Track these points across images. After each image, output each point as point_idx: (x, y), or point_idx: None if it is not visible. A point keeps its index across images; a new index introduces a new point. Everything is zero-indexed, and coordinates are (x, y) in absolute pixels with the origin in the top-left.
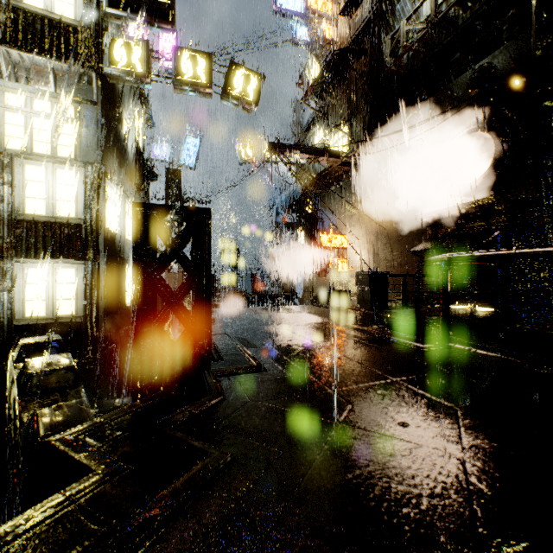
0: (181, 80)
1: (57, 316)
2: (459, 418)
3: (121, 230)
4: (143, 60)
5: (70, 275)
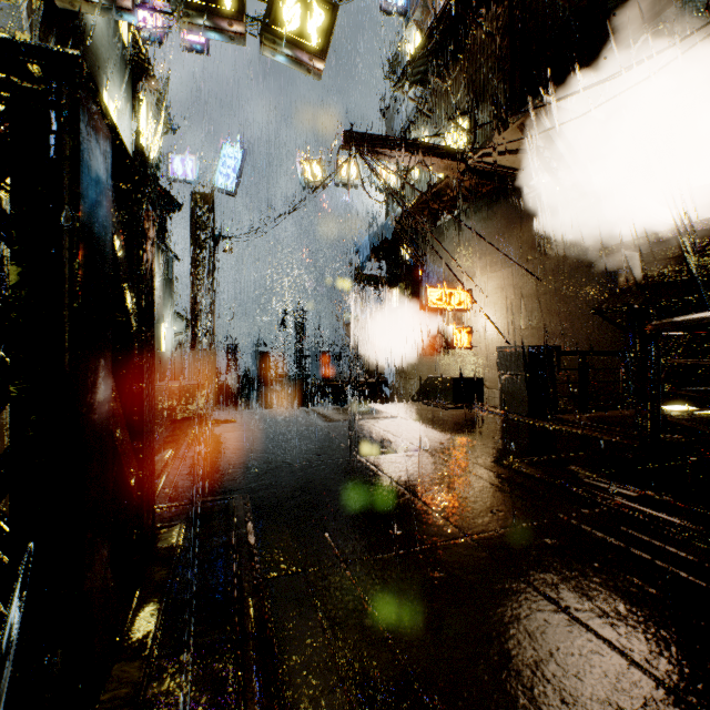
0: (188, 3)
1: None
2: None
3: None
4: None
5: None
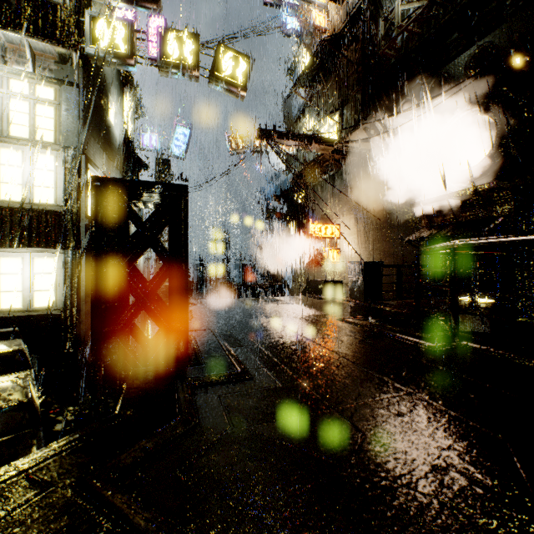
0: (167, 62)
1: (34, 308)
2: (514, 458)
3: None
4: (126, 41)
5: (49, 264)
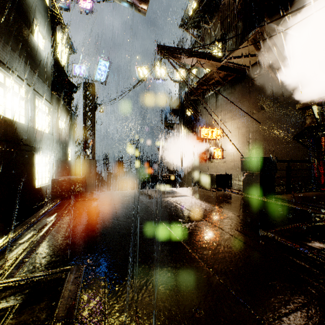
0: None
1: None
2: None
3: (28, 121)
4: None
5: None
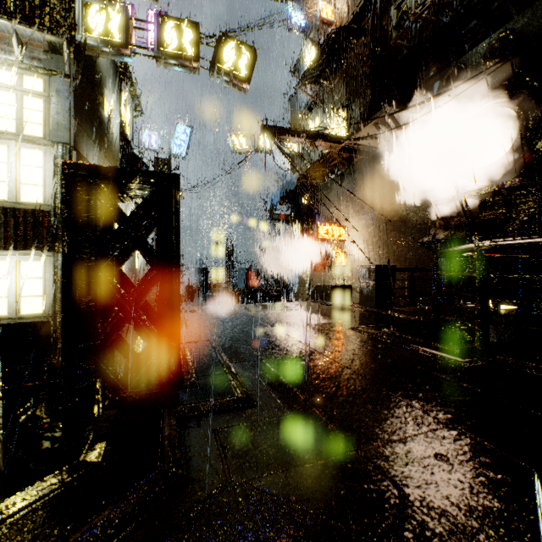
0: (165, 52)
1: (21, 315)
2: None
3: None
4: (121, 29)
5: (37, 268)
